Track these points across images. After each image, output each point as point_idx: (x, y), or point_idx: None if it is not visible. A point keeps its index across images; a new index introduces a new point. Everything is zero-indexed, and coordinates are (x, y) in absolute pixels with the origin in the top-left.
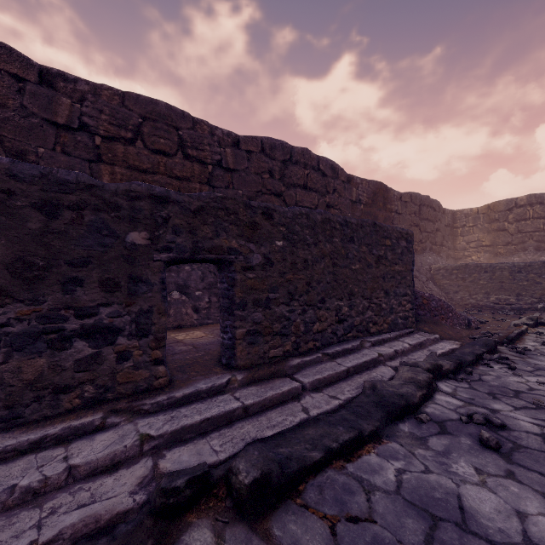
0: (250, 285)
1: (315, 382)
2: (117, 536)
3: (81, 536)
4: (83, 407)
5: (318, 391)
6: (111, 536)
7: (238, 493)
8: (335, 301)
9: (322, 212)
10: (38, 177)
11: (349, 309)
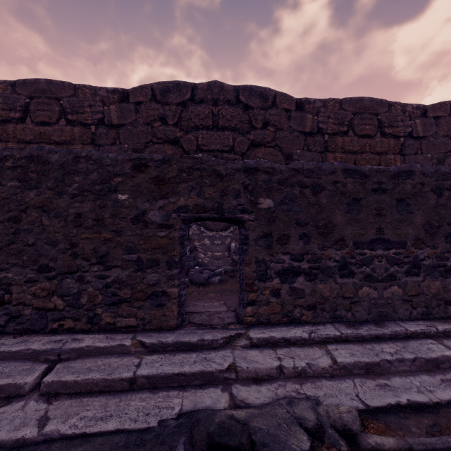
0: None
1: None
2: None
3: None
4: None
5: None
6: None
7: None
8: None
9: None
10: (433, 173)
11: None
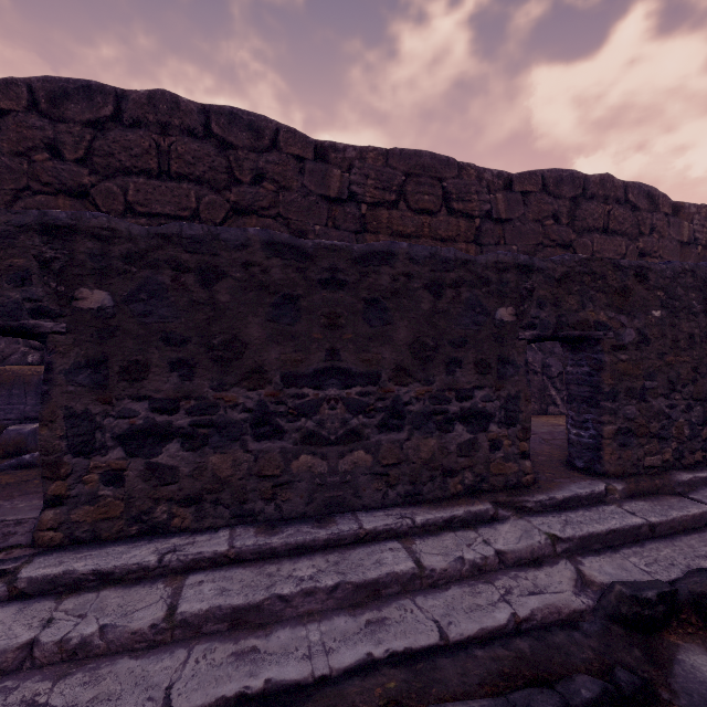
0: (622, 370)
1: None
2: (589, 634)
3: (549, 622)
4: (464, 494)
5: None
6: (580, 631)
7: None
8: None
9: None
10: (428, 258)
11: None
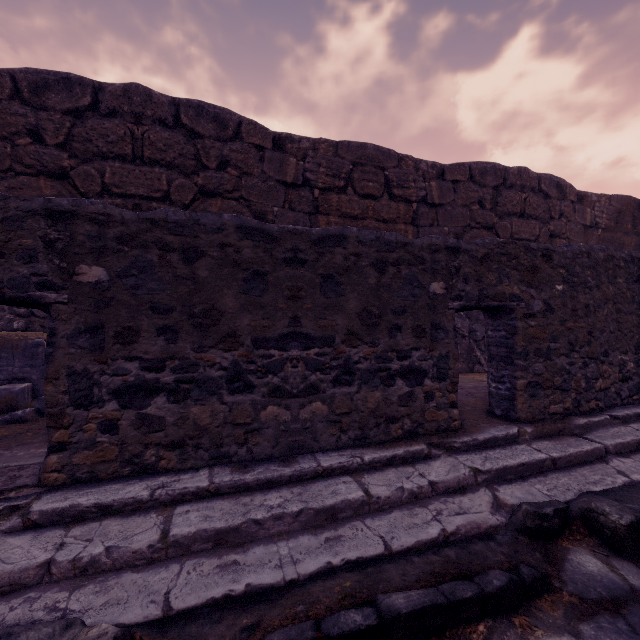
0: (532, 334)
1: (618, 446)
2: (502, 543)
3: (470, 535)
4: (403, 437)
5: (624, 456)
6: (495, 541)
7: (613, 531)
8: (618, 355)
9: (604, 248)
10: (374, 240)
11: (635, 365)
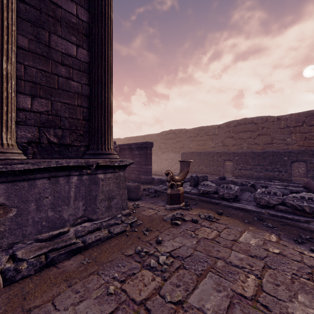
0: (311, 166)
1: None
2: None
3: None
4: (277, 180)
5: None
6: None
7: None
8: None
9: None
10: (272, 152)
11: None
